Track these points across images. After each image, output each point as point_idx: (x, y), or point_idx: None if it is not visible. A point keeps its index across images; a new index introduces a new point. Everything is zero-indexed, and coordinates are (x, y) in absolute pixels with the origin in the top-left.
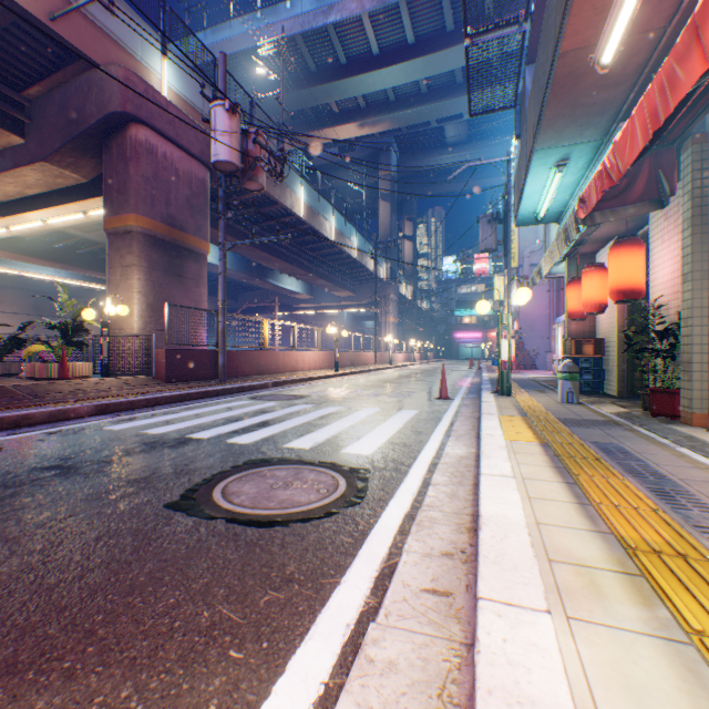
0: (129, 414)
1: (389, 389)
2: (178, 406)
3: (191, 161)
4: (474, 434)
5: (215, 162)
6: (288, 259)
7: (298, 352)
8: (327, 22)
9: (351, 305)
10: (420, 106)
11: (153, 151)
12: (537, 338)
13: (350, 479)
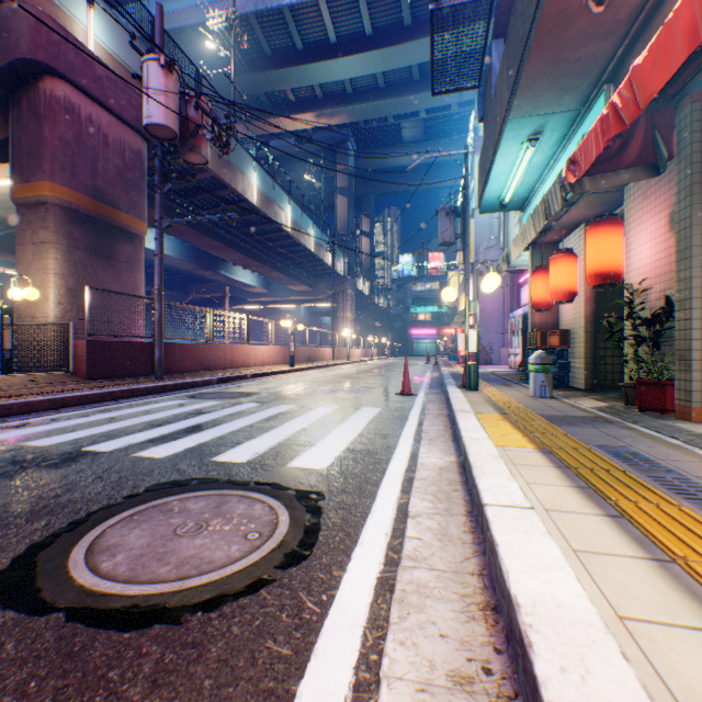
0: (19, 420)
1: (347, 384)
2: (94, 407)
3: (123, 128)
4: (449, 436)
5: (148, 125)
6: (241, 249)
7: (250, 346)
8: (282, 3)
9: (308, 299)
10: (378, 101)
11: (74, 110)
12: (493, 333)
13: (296, 511)
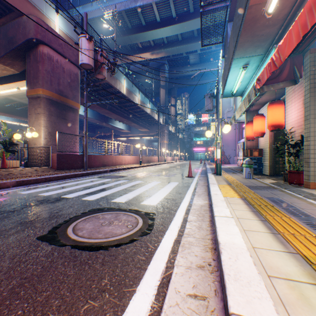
0: (34, 185)
1: (164, 172)
2: (61, 181)
3: (70, 64)
4: (206, 194)
5: (81, 64)
6: (118, 113)
7: (122, 156)
8: (136, 5)
9: (147, 135)
10: (178, 46)
11: (51, 58)
12: (230, 150)
13: (145, 219)
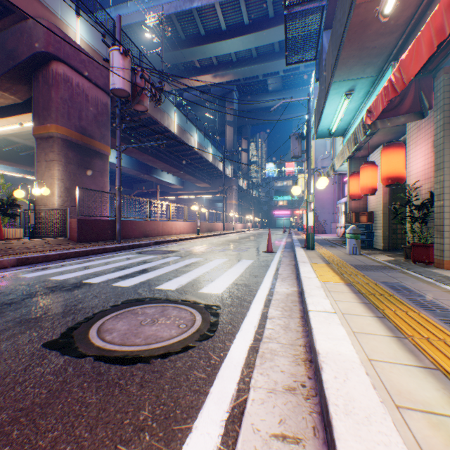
0: (43, 265)
1: (233, 246)
2: (83, 258)
3: (97, 90)
4: (294, 277)
5: (113, 89)
6: (166, 161)
7: (172, 222)
8: (192, 7)
9: (208, 192)
10: (252, 65)
11: (69, 81)
12: (326, 213)
13: (205, 314)
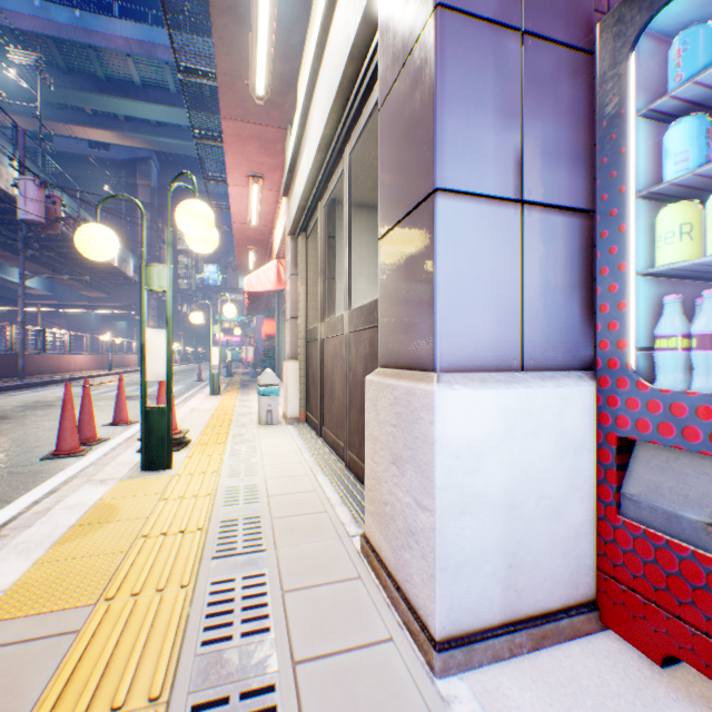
0: (2, 394)
1: None
2: (24, 391)
3: None
4: None
5: (25, 218)
6: (36, 260)
7: (72, 356)
8: (88, 45)
9: (105, 306)
10: (183, 142)
11: None
12: None
13: None
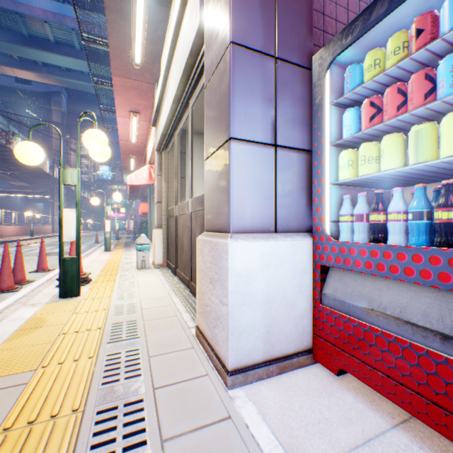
0: None
1: None
2: None
3: None
4: None
5: None
6: None
7: (4, 226)
8: (15, 12)
9: (28, 192)
10: (85, 83)
11: None
12: None
13: None
